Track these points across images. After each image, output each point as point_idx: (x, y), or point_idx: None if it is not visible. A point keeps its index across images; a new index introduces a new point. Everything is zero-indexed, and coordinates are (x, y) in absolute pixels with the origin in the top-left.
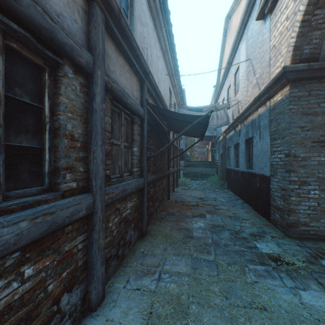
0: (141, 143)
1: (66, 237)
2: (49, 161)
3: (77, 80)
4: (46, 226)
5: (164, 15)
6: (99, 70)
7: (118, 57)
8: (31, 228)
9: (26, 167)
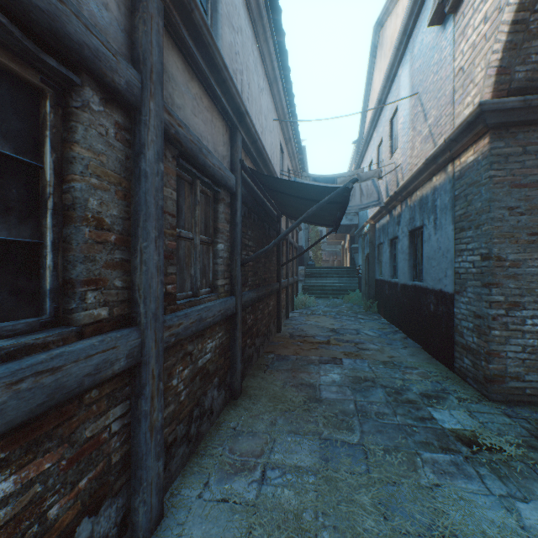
0: (231, 236)
1: (86, 413)
2: (52, 268)
3: (110, 118)
4: (42, 395)
5: (271, 17)
6: (153, 101)
7: (189, 81)
8: (7, 403)
9: (5, 281)
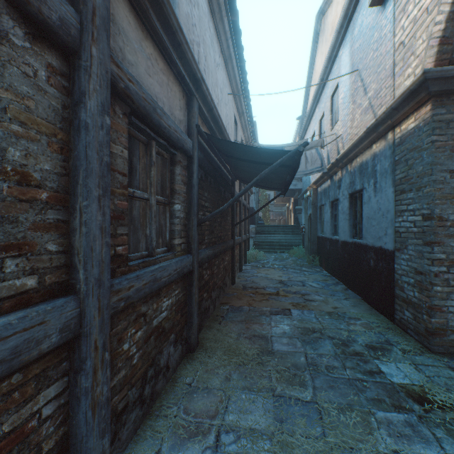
0: (188, 197)
1: (3, 404)
2: None
3: (40, 58)
4: None
5: None
6: (96, 47)
7: (143, 40)
8: None
9: None
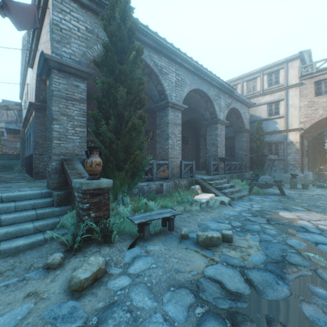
0: None
1: None
2: None
3: None
4: None
5: None
6: None
7: None
8: None
9: None
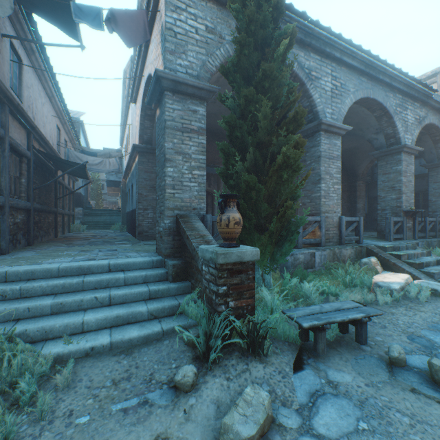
0: (28, 177)
1: None
2: None
3: None
4: None
5: (50, 74)
6: (8, 137)
7: (14, 122)
8: None
9: None
